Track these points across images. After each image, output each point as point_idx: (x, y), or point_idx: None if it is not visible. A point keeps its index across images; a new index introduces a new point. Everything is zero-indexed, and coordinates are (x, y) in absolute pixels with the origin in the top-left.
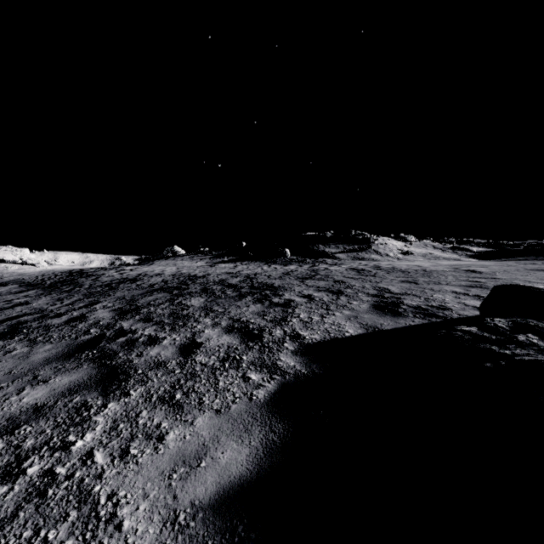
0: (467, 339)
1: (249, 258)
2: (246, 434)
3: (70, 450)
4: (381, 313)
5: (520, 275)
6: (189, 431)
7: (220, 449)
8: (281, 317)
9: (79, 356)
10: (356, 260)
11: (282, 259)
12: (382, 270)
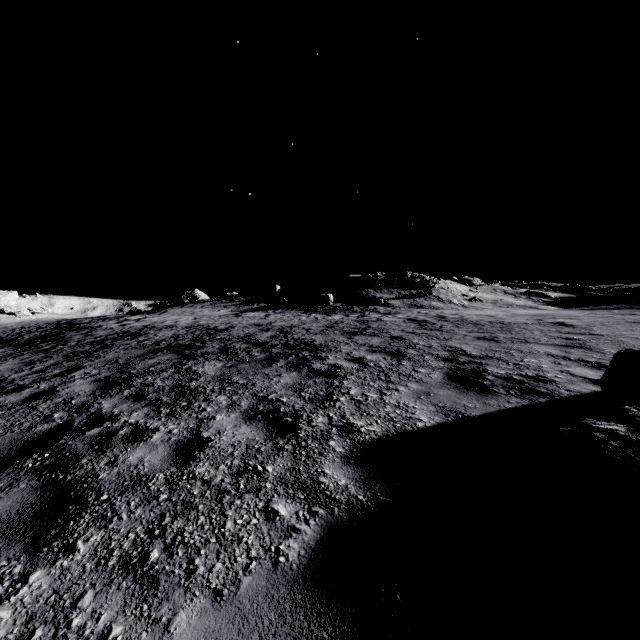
0: (614, 447)
1: (284, 306)
2: None
3: None
4: (461, 387)
5: (624, 330)
6: None
7: None
8: (325, 394)
9: (20, 464)
10: (414, 308)
11: (324, 307)
12: (449, 322)
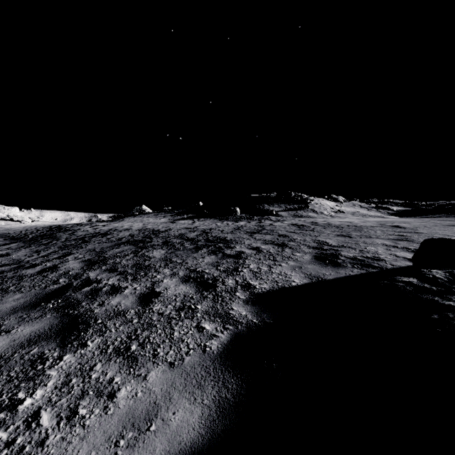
0: (409, 290)
1: (205, 216)
2: (198, 391)
3: (17, 410)
4: (322, 263)
5: (439, 230)
6: (141, 387)
7: (172, 408)
8: (233, 267)
9: (44, 305)
10: (296, 217)
11: (233, 216)
12: (319, 226)
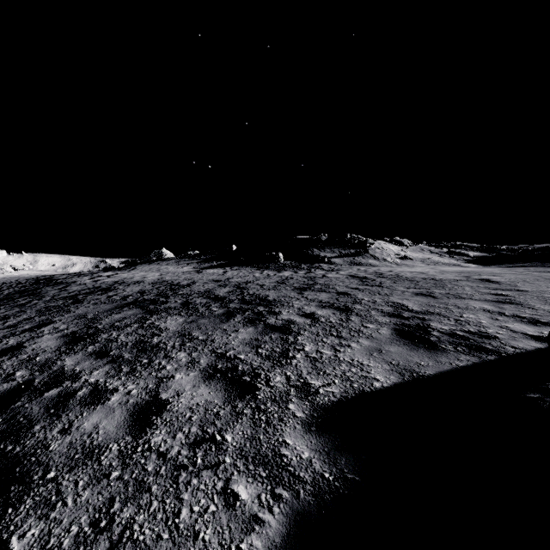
0: None
1: (240, 263)
2: None
3: None
4: (410, 343)
5: (546, 287)
6: None
7: None
8: (281, 350)
9: None
10: (353, 265)
11: (275, 264)
12: (387, 279)
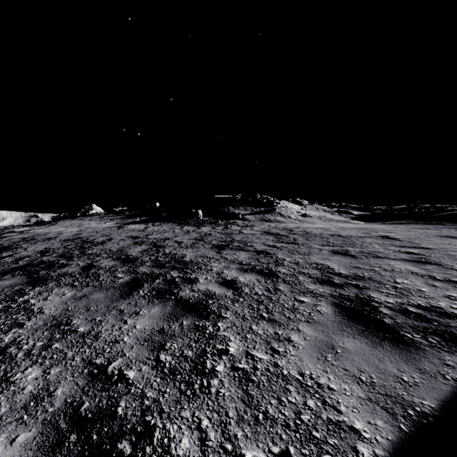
0: None
1: (162, 219)
2: None
3: None
4: (366, 332)
5: (443, 244)
6: None
7: None
8: (194, 355)
9: None
10: (264, 222)
11: (195, 220)
12: (299, 235)
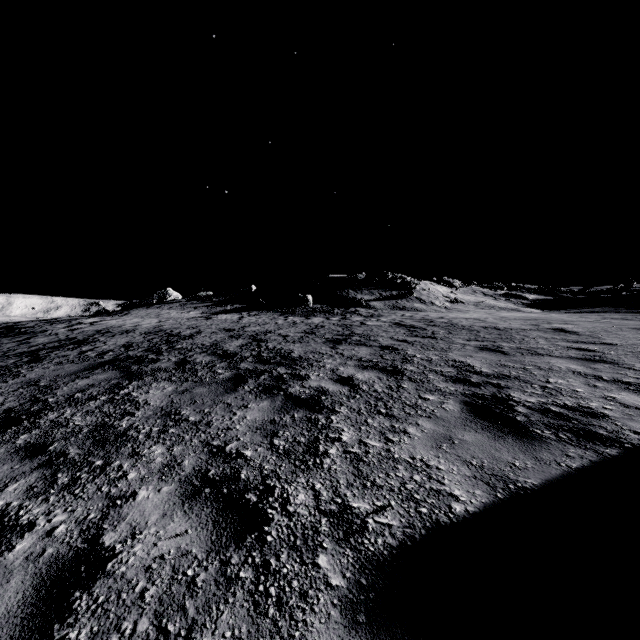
0: None
1: (260, 307)
2: None
3: None
4: (491, 427)
5: (636, 339)
6: None
7: None
8: (307, 441)
9: None
10: (396, 310)
11: (303, 308)
12: (440, 328)
